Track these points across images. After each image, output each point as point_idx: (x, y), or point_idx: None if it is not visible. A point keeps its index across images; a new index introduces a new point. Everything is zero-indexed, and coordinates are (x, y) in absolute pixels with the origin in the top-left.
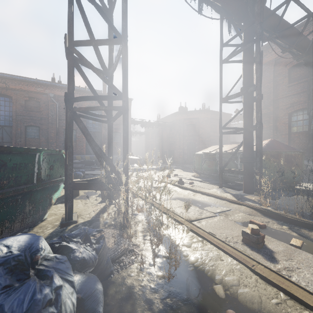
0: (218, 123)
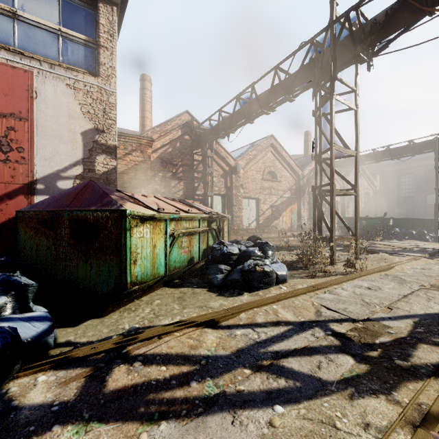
0: None
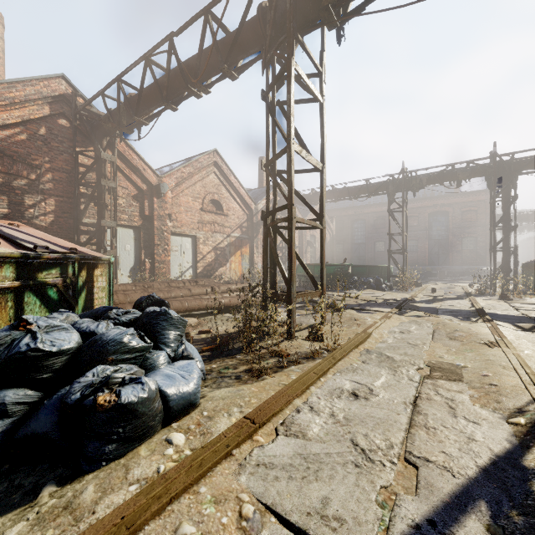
0: None
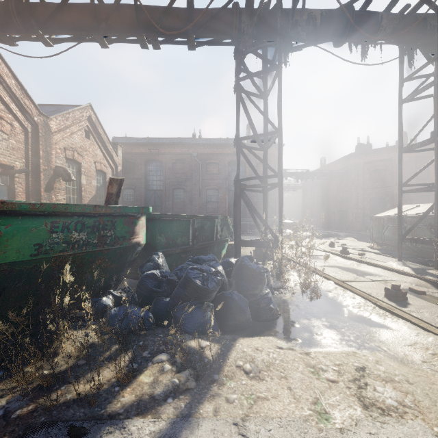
0: (433, 164)
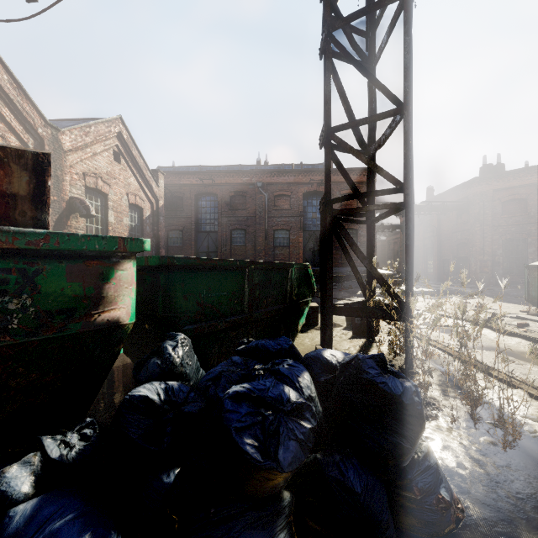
0: None
